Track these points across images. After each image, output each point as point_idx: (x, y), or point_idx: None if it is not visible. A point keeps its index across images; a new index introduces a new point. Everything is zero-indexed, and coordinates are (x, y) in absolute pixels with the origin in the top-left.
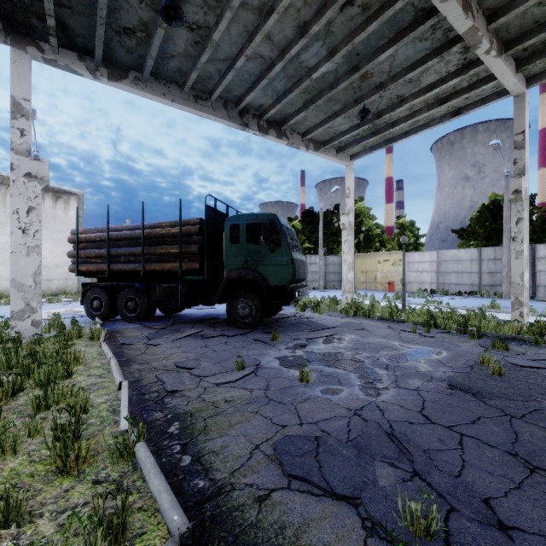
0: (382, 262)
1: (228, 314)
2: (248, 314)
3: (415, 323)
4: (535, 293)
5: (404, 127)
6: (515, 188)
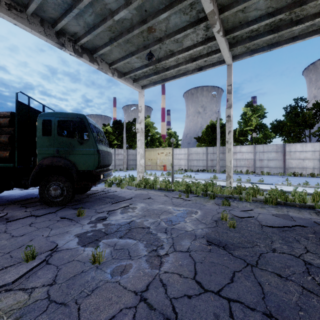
0: (160, 154)
1: (40, 195)
2: (60, 194)
3: (180, 191)
4: None
5: (173, 73)
6: (228, 114)
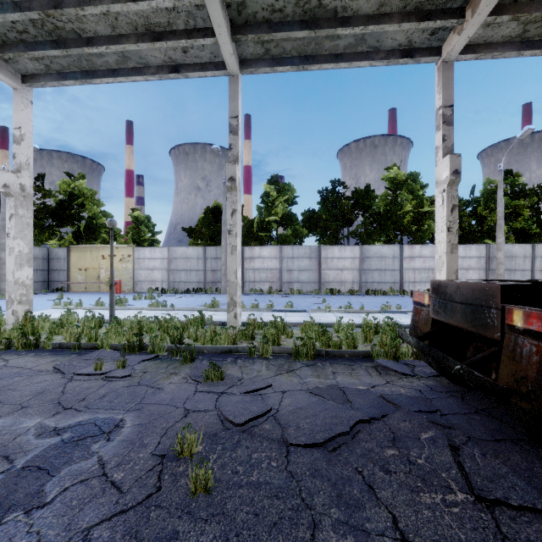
0: (108, 257)
1: None
2: None
3: (115, 348)
4: (243, 287)
5: (110, 60)
6: (231, 174)
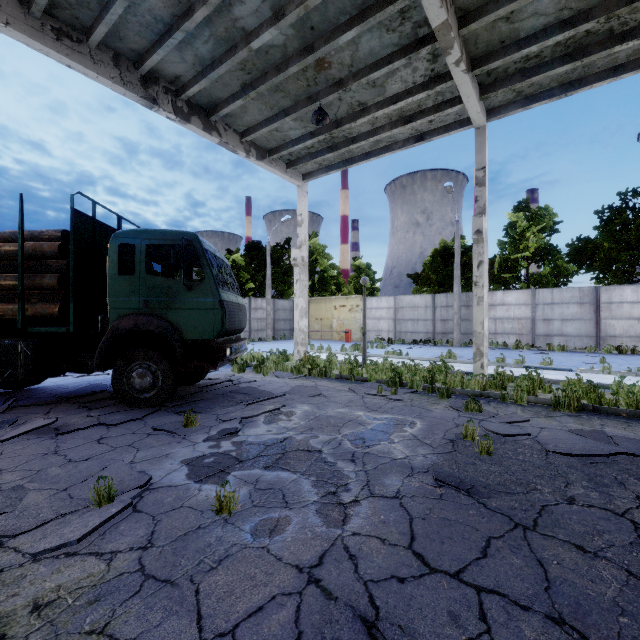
0: (339, 308)
1: (115, 386)
2: (150, 385)
3: (379, 382)
4: None
5: (365, 146)
6: (477, 227)
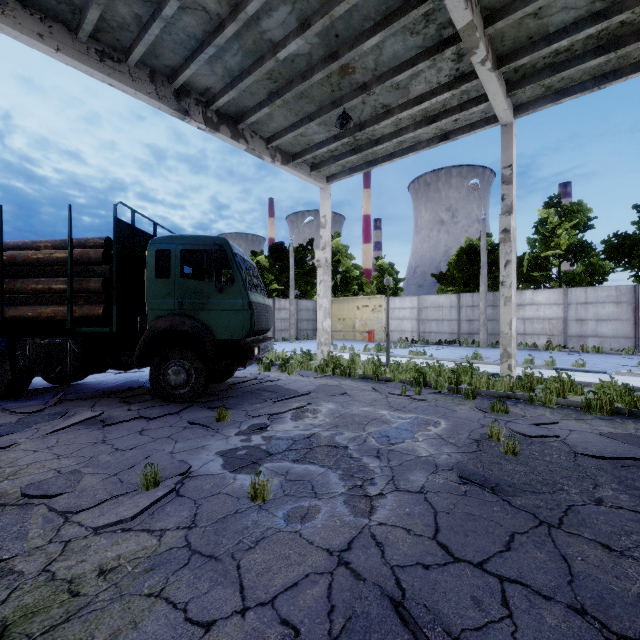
0: (361, 308)
1: (152, 383)
2: (184, 382)
3: (403, 382)
4: None
5: (389, 148)
6: (504, 226)
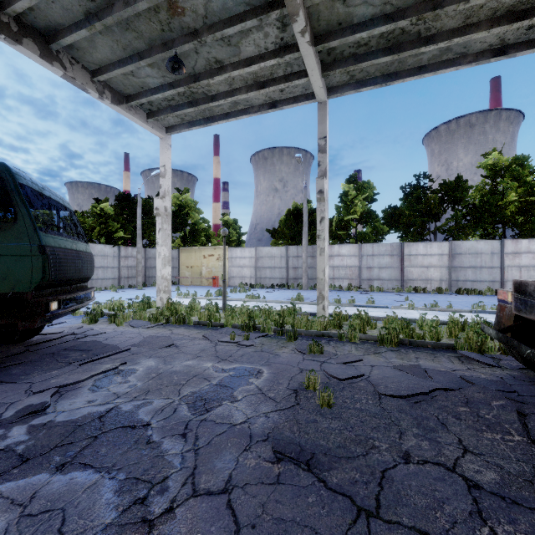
0: (208, 257)
1: None
2: None
3: (235, 327)
4: None
5: (225, 107)
6: (320, 188)
